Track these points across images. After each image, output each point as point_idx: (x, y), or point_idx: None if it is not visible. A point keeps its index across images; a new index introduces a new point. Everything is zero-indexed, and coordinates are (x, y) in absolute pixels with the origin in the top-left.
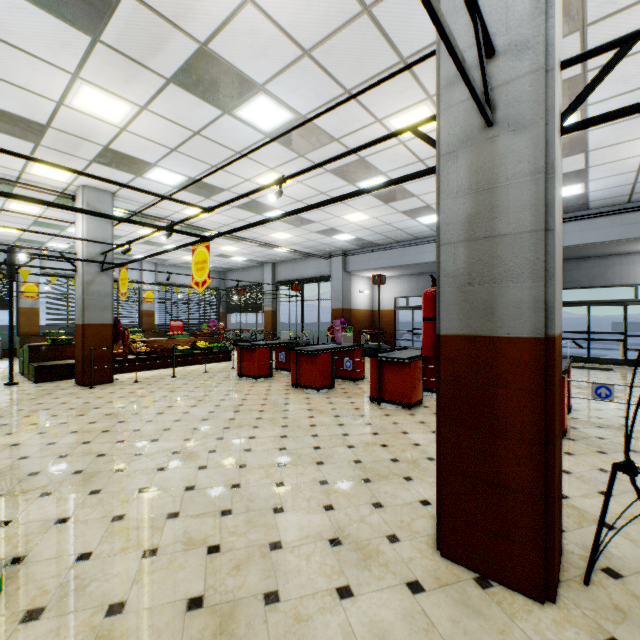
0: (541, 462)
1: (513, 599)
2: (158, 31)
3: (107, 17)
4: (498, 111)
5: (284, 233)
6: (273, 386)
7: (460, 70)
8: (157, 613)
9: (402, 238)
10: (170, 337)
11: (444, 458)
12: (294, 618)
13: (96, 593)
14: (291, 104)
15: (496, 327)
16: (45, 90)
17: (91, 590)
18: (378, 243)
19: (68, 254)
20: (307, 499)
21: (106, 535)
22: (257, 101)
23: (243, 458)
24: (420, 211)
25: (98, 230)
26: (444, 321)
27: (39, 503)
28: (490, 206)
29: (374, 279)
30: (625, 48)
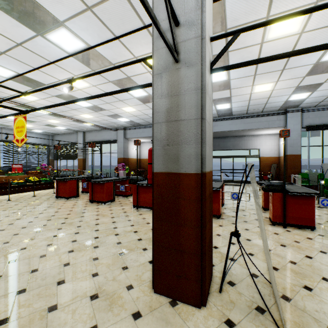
0: (199, 236)
1: (187, 309)
2: None
3: None
4: (181, 55)
5: (88, 115)
6: (78, 202)
7: (154, 23)
8: None
9: None
10: (9, 175)
11: (156, 239)
12: None
13: None
14: (83, 38)
15: (180, 168)
16: None
17: None
18: (142, 124)
19: None
20: (82, 271)
21: None
22: (60, 31)
23: (45, 250)
24: None
25: None
26: (156, 165)
27: None
28: (177, 104)
29: (135, 142)
30: (235, 36)
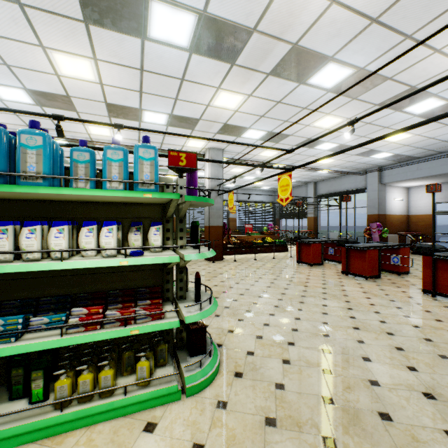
0: None
1: None
2: (268, 47)
3: (241, 50)
4: None
5: (328, 159)
6: (326, 272)
7: None
8: (305, 397)
9: (446, 148)
10: (249, 234)
11: None
12: (410, 437)
13: (265, 374)
14: (353, 63)
15: None
16: (202, 100)
17: (262, 372)
18: (416, 156)
19: None
20: (388, 357)
21: (256, 345)
22: (325, 69)
23: (323, 318)
24: None
25: (216, 172)
26: None
27: (216, 319)
28: None
29: (428, 188)
30: None
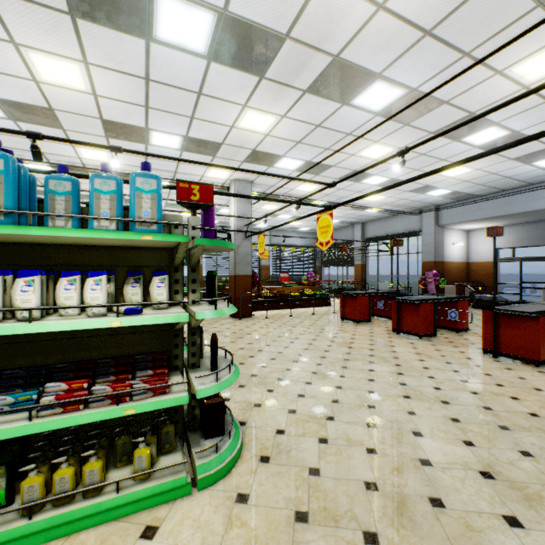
0: None
1: None
2: (304, 58)
3: (272, 60)
4: None
5: (377, 195)
6: (374, 329)
7: None
8: (344, 484)
9: (509, 186)
10: (284, 285)
11: None
12: (465, 526)
13: (297, 457)
14: (404, 82)
15: None
16: (225, 120)
17: (293, 454)
18: (477, 194)
19: (217, 227)
20: (442, 431)
21: (288, 421)
22: (372, 88)
23: (369, 386)
24: (538, 154)
25: (243, 209)
26: None
27: (240, 391)
28: None
29: (488, 231)
30: None
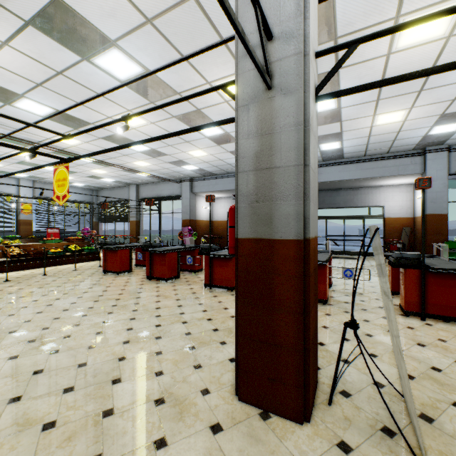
0: (301, 326)
1: (283, 425)
2: None
3: None
4: (275, 79)
5: (144, 162)
6: (131, 279)
7: (242, 40)
8: None
9: (231, 170)
10: (44, 242)
11: (240, 328)
12: None
13: None
14: (140, 60)
15: (273, 232)
16: None
17: None
18: (215, 173)
19: None
20: (143, 369)
21: None
22: (111, 53)
23: (94, 340)
24: None
25: None
26: (240, 228)
27: None
28: (270, 146)
29: (207, 198)
30: (352, 49)
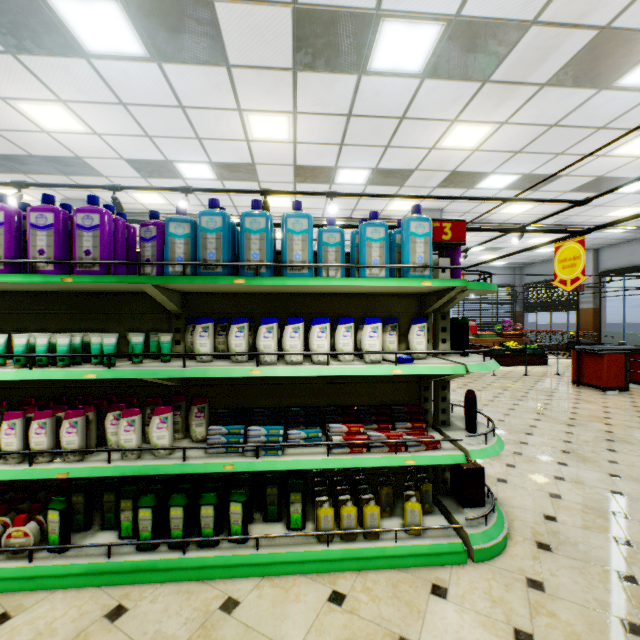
0: None
1: None
2: (552, 42)
3: (504, 57)
4: None
5: (630, 208)
6: (639, 402)
7: None
8: None
9: None
10: (477, 336)
11: None
12: None
13: (591, 554)
14: None
15: None
16: (425, 143)
17: (583, 549)
18: None
19: None
20: None
21: (555, 507)
22: None
23: None
24: None
25: None
26: None
27: None
28: None
29: None
30: None
